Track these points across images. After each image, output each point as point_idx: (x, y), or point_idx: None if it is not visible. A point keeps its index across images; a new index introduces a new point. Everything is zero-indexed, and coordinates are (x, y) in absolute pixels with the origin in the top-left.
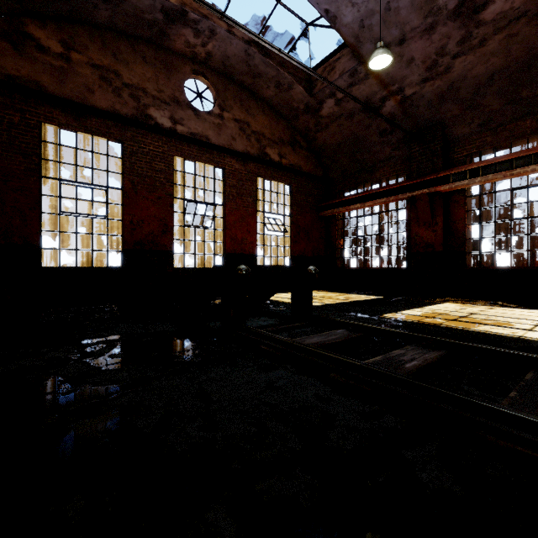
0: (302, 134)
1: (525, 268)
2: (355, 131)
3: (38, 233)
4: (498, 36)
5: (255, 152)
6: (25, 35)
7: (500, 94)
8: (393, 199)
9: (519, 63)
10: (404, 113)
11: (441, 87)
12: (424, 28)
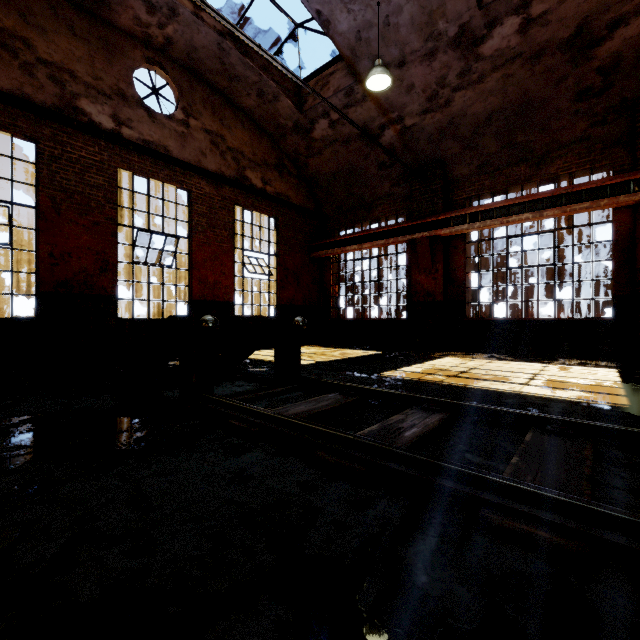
0: (290, 158)
1: (520, 319)
2: (351, 160)
3: None
4: (496, 74)
5: (231, 174)
6: None
7: (497, 136)
8: (393, 241)
9: (515, 106)
10: (404, 146)
11: (442, 122)
12: (424, 52)
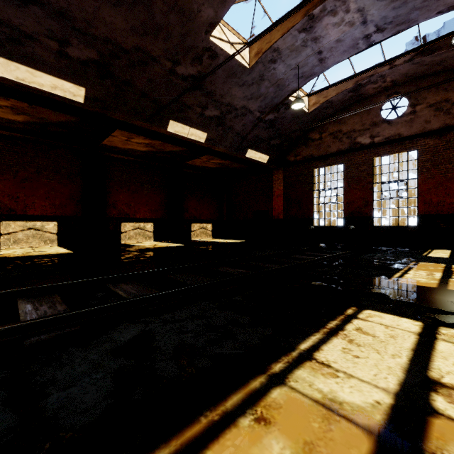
0: None
1: None
2: None
3: (312, 213)
4: None
5: None
6: (308, 139)
7: None
8: None
9: None
10: None
11: None
12: None
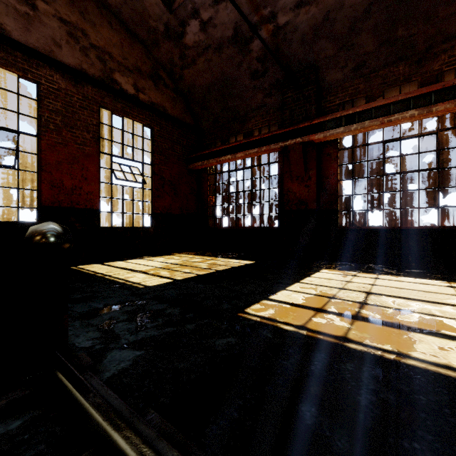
0: (166, 70)
1: (399, 228)
2: (225, 70)
3: None
4: None
5: (96, 73)
6: None
7: (376, 32)
8: (265, 149)
9: None
10: (277, 50)
11: (316, 17)
12: None
